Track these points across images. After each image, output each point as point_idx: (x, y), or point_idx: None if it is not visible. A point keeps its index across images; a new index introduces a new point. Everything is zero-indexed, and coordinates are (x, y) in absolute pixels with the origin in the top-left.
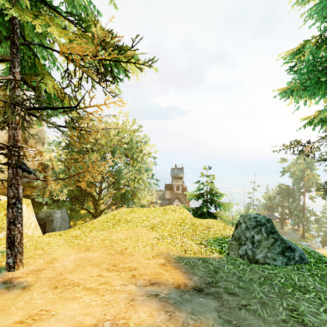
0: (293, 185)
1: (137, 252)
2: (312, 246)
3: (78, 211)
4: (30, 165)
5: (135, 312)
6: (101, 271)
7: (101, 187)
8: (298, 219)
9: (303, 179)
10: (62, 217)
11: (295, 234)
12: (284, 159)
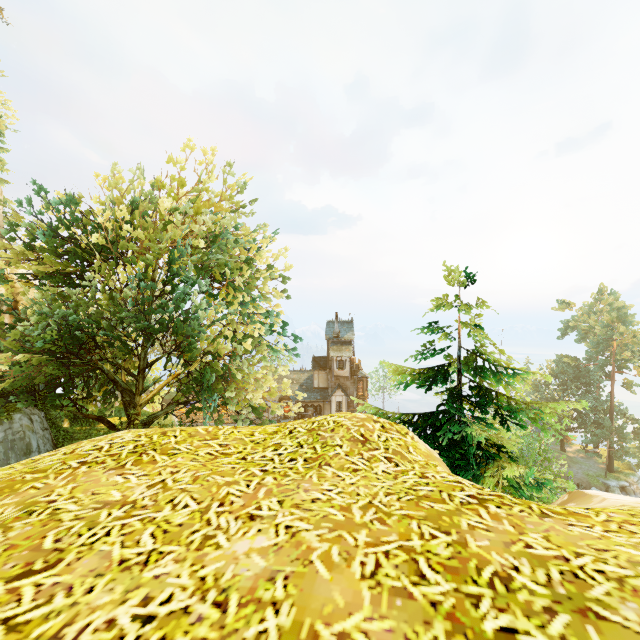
0: (588, 358)
1: None
2: (632, 489)
3: (94, 422)
4: None
5: None
6: None
7: (146, 358)
8: (602, 431)
9: (609, 344)
10: (9, 444)
11: (591, 463)
12: (565, 302)
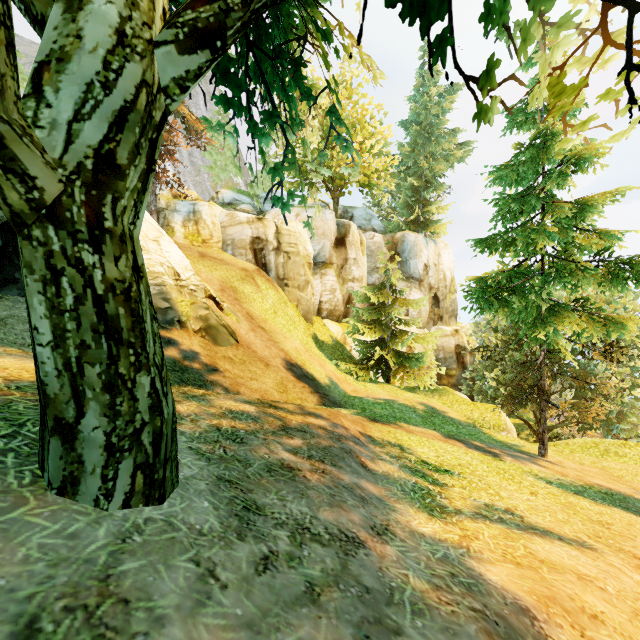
0: None
1: (636, 482)
2: None
3: None
4: (447, 348)
5: (637, 495)
6: (605, 478)
7: (549, 389)
8: None
9: None
10: None
11: None
12: None
